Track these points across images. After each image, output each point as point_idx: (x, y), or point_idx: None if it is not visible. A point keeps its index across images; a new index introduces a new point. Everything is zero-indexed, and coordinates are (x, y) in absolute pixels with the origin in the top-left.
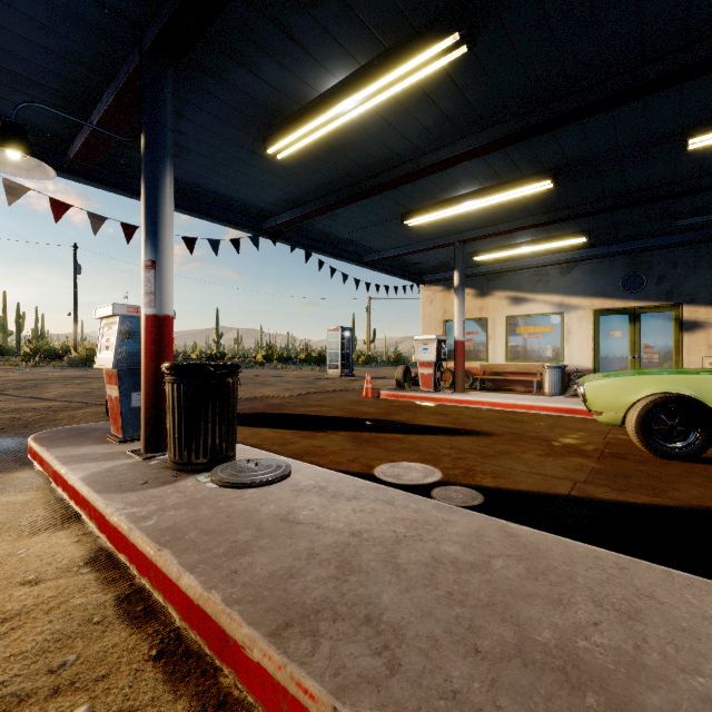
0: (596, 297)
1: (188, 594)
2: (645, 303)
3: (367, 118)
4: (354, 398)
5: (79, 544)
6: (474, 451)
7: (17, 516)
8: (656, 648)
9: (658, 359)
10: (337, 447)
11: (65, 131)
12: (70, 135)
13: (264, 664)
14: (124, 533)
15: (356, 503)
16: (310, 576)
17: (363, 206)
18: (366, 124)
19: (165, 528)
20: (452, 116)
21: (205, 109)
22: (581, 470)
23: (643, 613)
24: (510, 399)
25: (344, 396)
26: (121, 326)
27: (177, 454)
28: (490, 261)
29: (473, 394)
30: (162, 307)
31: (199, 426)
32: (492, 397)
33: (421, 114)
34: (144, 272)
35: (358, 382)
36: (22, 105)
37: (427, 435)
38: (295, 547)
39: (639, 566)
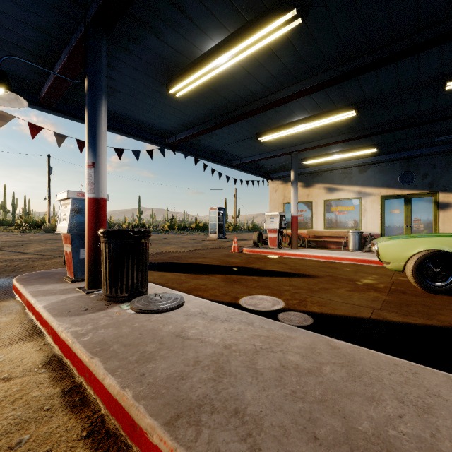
0: (383, 187)
1: (109, 391)
2: (415, 191)
3: (235, 69)
4: (226, 253)
5: (40, 352)
6: (305, 287)
7: (0, 332)
8: (447, 436)
9: (423, 228)
10: (215, 285)
11: (37, 79)
12: (41, 81)
13: (160, 447)
14: (69, 345)
15: (227, 324)
16: (195, 378)
17: (232, 128)
18: (234, 73)
19: (97, 342)
20: (290, 67)
21: (128, 63)
22: (377, 300)
23: (434, 408)
24: (327, 254)
25: (219, 251)
26: (73, 205)
27: (108, 290)
28: (313, 165)
29: (303, 250)
30: (99, 193)
31: (123, 272)
32: (315, 252)
33: (270, 66)
34: (87, 169)
35: (229, 242)
36: (5, 57)
37: (274, 277)
38: (185, 356)
39: (426, 372)
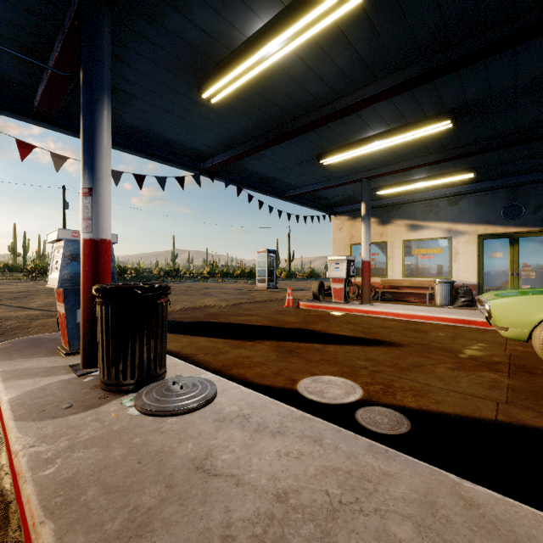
0: (480, 224)
1: None
2: (524, 228)
3: (290, 62)
4: (278, 308)
5: None
6: (388, 363)
7: None
8: None
9: (534, 276)
10: (263, 358)
11: (28, 81)
12: (33, 84)
13: None
14: (18, 484)
15: (281, 441)
16: None
17: (285, 147)
18: (289, 68)
19: (62, 481)
20: (367, 58)
21: (145, 56)
22: (497, 387)
23: None
24: (410, 311)
25: (270, 306)
26: (66, 249)
27: (105, 374)
28: (389, 195)
29: (377, 305)
30: (99, 232)
31: (126, 348)
32: (394, 308)
33: (338, 56)
34: (81, 198)
35: (281, 293)
36: None
37: (343, 345)
38: (206, 523)
39: None
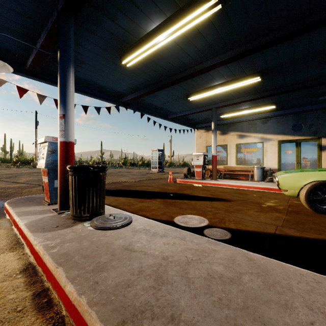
0: (279, 134)
1: (69, 297)
2: (303, 137)
3: (170, 45)
4: (164, 182)
5: (19, 260)
6: (223, 209)
7: None
8: None
9: (309, 164)
10: (156, 207)
11: (24, 53)
12: (27, 55)
13: None
14: (40, 256)
15: (165, 239)
16: (139, 286)
17: (168, 91)
18: (170, 48)
19: (62, 254)
20: (212, 44)
21: (91, 41)
22: (278, 219)
23: None
24: (238, 183)
25: (159, 181)
26: (49, 147)
27: (74, 211)
28: (228, 118)
29: (220, 180)
30: (68, 137)
31: (85, 197)
32: (230, 182)
33: (197, 43)
34: (59, 120)
35: (166, 175)
36: None
37: (200, 201)
38: (131, 266)
39: None
